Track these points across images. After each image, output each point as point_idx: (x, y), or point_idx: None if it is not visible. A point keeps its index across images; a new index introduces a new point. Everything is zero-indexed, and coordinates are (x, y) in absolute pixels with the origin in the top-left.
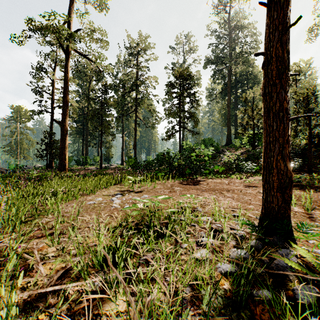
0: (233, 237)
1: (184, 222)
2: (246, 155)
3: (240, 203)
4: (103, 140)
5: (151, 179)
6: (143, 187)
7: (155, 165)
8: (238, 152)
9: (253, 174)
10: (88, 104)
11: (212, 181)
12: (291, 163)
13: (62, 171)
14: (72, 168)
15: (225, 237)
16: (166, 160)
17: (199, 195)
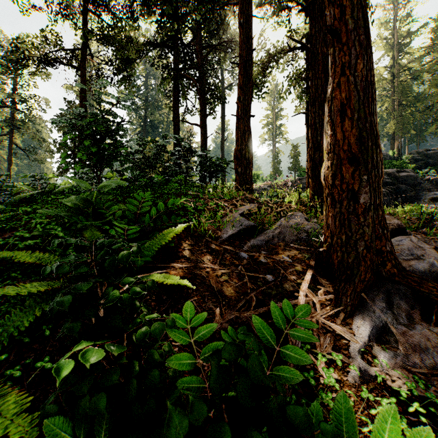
0: None
1: None
2: None
3: None
4: None
5: None
6: None
7: None
8: None
9: None
10: None
11: None
12: None
13: None
14: None
15: None
16: None
17: None
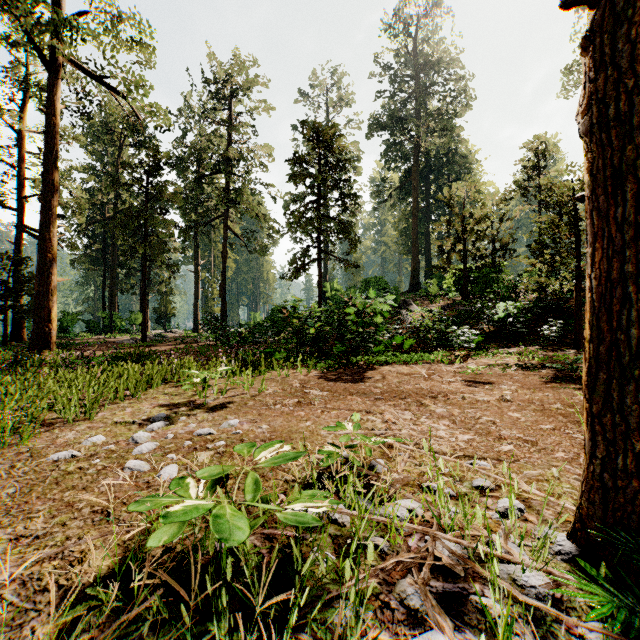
0: (515, 599)
1: (353, 591)
2: (451, 312)
3: (476, 437)
4: (153, 278)
5: (254, 367)
6: (233, 390)
7: (267, 333)
8: (435, 305)
9: (473, 353)
10: (117, 196)
11: (392, 371)
12: (540, 328)
13: (41, 348)
14: (76, 339)
15: (493, 611)
16: (291, 323)
17: (371, 412)
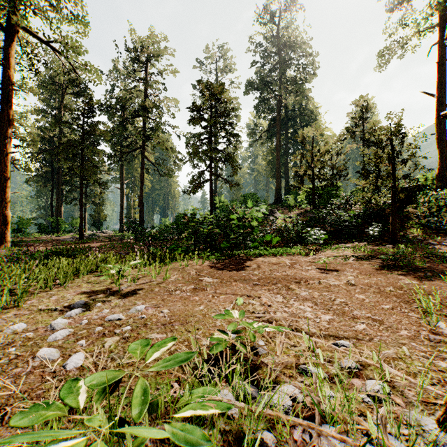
0: None
1: None
2: (304, 218)
3: (335, 317)
4: (90, 193)
5: (162, 259)
6: (144, 278)
7: (173, 233)
8: (292, 213)
9: (321, 247)
10: (62, 132)
11: (265, 261)
12: (366, 229)
13: None
14: (29, 238)
15: None
16: (189, 226)
17: (251, 296)
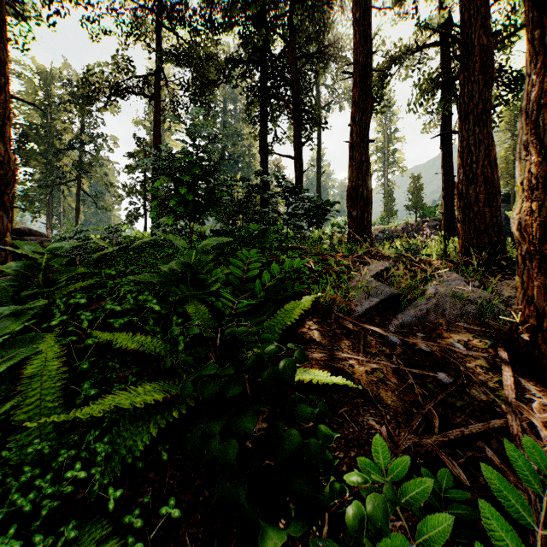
0: None
1: None
2: None
3: None
4: None
5: None
6: None
7: None
8: None
9: None
10: None
11: None
12: None
13: None
14: None
15: None
16: None
17: None
